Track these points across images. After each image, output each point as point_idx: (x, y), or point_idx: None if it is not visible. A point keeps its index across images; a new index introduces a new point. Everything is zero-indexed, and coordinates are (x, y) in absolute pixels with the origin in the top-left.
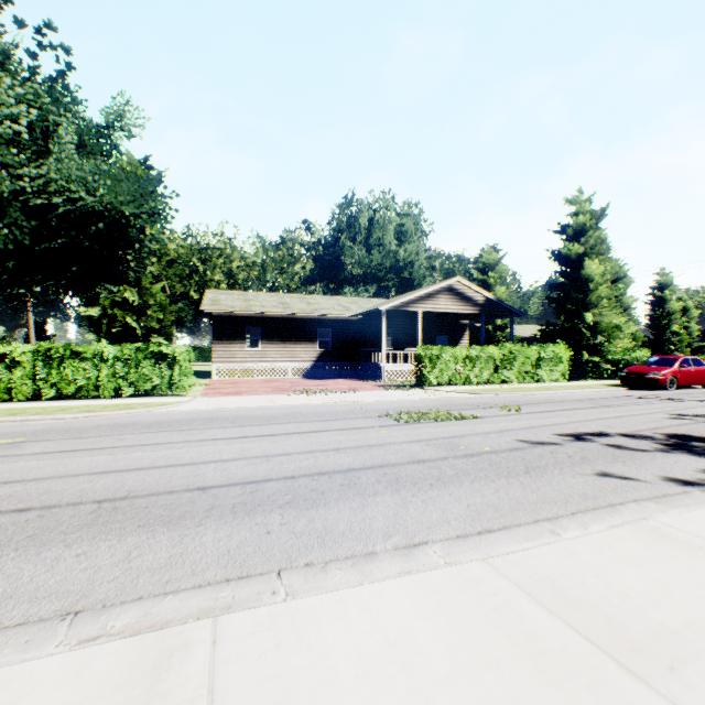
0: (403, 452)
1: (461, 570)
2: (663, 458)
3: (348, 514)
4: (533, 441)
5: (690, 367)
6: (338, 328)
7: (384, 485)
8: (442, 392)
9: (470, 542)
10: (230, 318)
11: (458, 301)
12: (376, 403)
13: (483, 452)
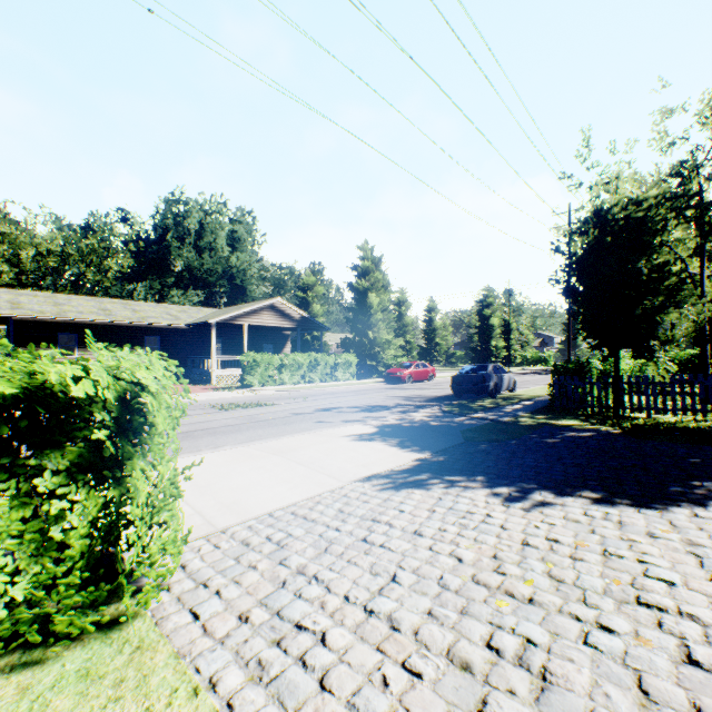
0: (221, 423)
1: (236, 449)
2: (354, 414)
3: (189, 444)
4: (300, 413)
5: (420, 369)
6: (168, 336)
7: (208, 434)
8: (260, 391)
9: (244, 444)
10: (38, 324)
11: (280, 317)
12: (205, 401)
13: (268, 419)
